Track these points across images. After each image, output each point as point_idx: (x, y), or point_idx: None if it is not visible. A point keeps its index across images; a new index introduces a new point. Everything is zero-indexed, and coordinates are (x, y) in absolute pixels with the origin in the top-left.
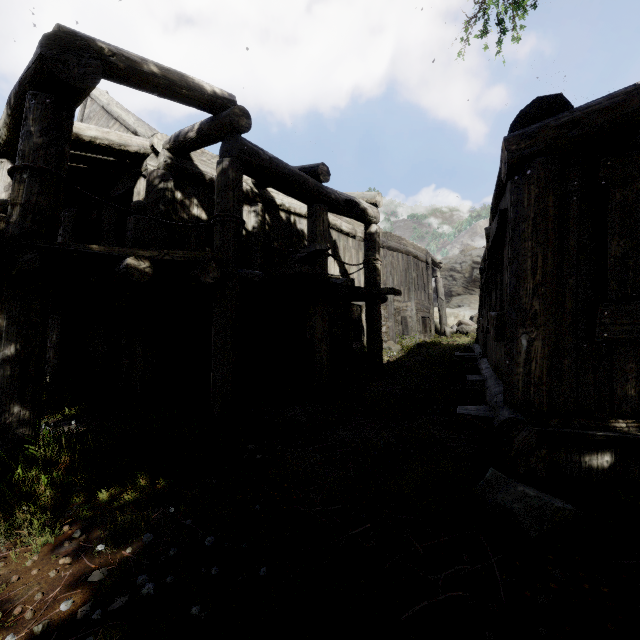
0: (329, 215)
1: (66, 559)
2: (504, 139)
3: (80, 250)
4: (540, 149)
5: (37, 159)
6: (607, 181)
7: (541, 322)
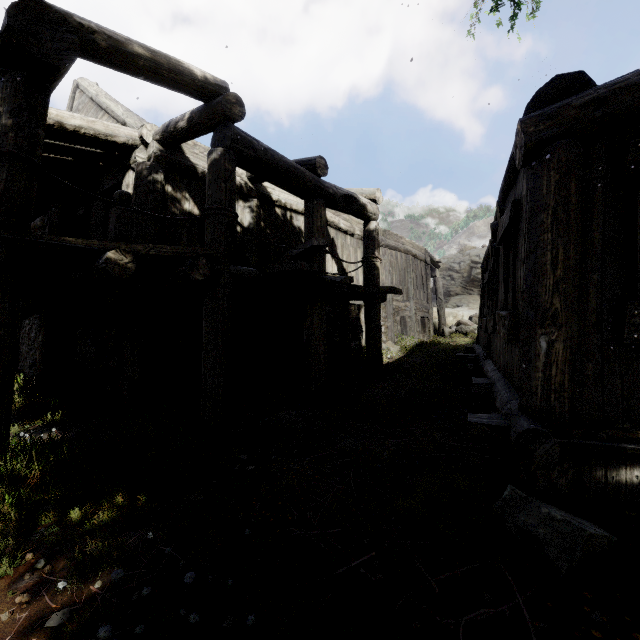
0: (327, 212)
1: (24, 597)
2: (520, 121)
3: (54, 243)
4: (561, 131)
5: (6, 142)
6: (637, 165)
7: (562, 322)
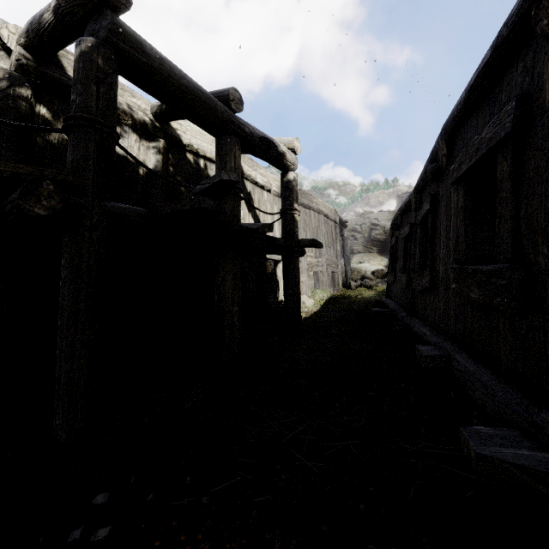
0: (243, 164)
1: None
2: None
3: None
4: None
5: None
6: None
7: None
